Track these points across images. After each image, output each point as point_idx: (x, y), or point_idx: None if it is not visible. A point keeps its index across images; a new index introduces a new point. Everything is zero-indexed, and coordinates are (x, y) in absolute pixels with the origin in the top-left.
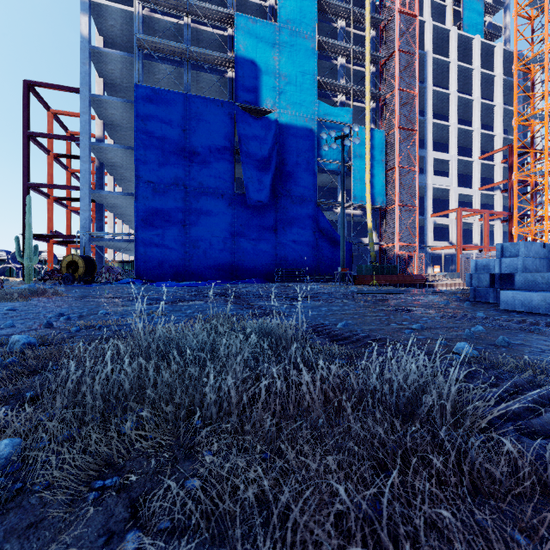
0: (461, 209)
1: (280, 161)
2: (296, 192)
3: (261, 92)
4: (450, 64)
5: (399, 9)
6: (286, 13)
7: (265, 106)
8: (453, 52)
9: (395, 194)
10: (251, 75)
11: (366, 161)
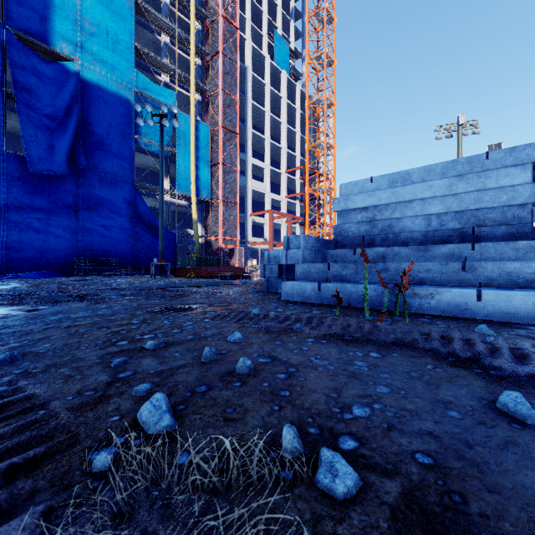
0: (272, 211)
1: (84, 126)
2: (106, 169)
3: (53, 28)
4: (265, 86)
5: (222, 14)
6: None
7: (60, 49)
8: (267, 77)
9: (219, 190)
10: None
11: (191, 152)
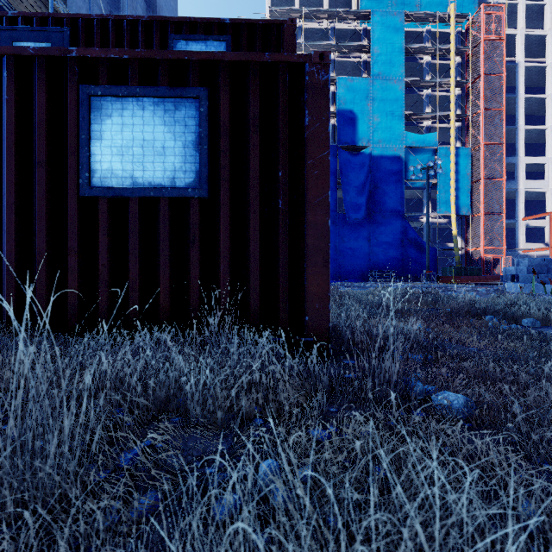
0: None
1: (373, 186)
2: (386, 209)
3: (357, 133)
4: (547, 68)
5: (484, 38)
6: (378, 67)
7: (361, 143)
8: (549, 56)
9: (480, 204)
10: (349, 122)
11: (451, 177)
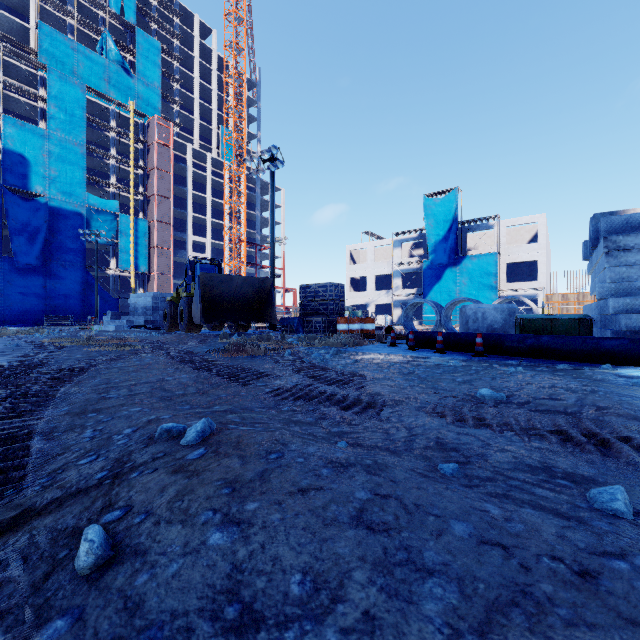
0: None
1: (50, 235)
2: (66, 259)
3: (31, 180)
4: (207, 177)
5: (157, 141)
6: (56, 123)
7: (35, 191)
8: (208, 170)
9: (155, 266)
10: (20, 165)
11: (131, 241)
